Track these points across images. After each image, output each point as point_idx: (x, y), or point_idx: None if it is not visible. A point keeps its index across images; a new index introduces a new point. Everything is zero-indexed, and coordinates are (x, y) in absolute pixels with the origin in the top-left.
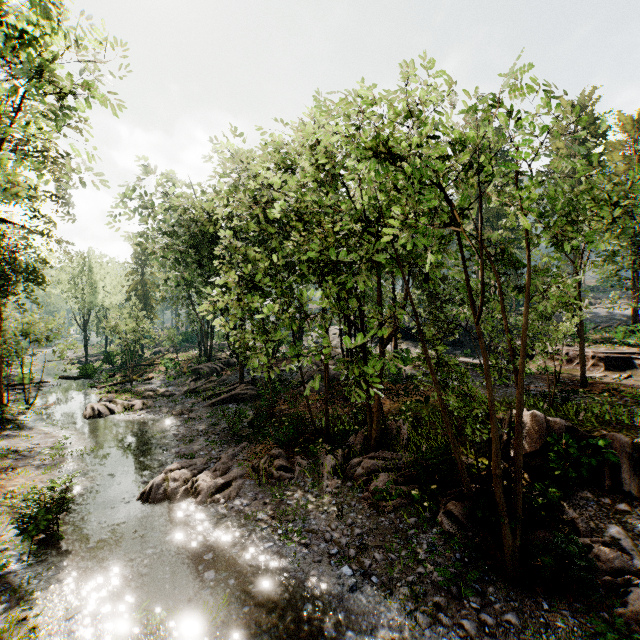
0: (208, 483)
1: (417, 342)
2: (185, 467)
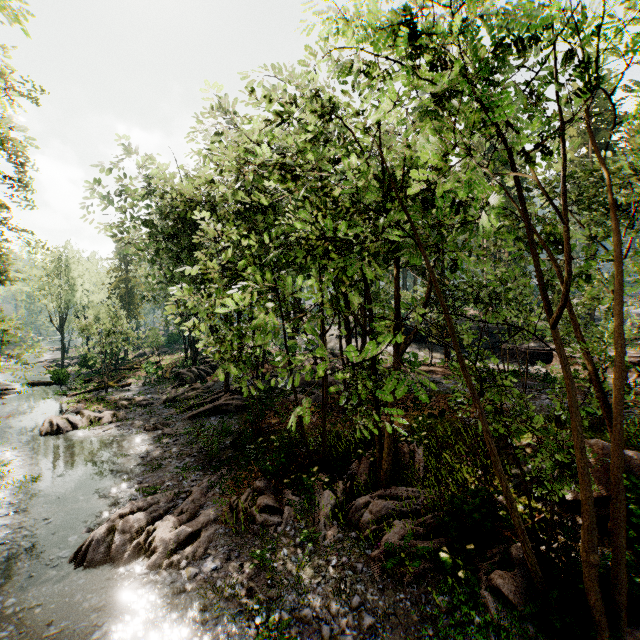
0: (167, 535)
1: (421, 344)
2: (143, 508)
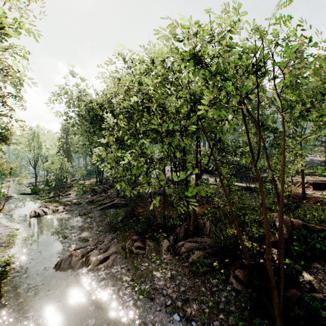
0: (95, 258)
1: (211, 174)
2: (83, 247)
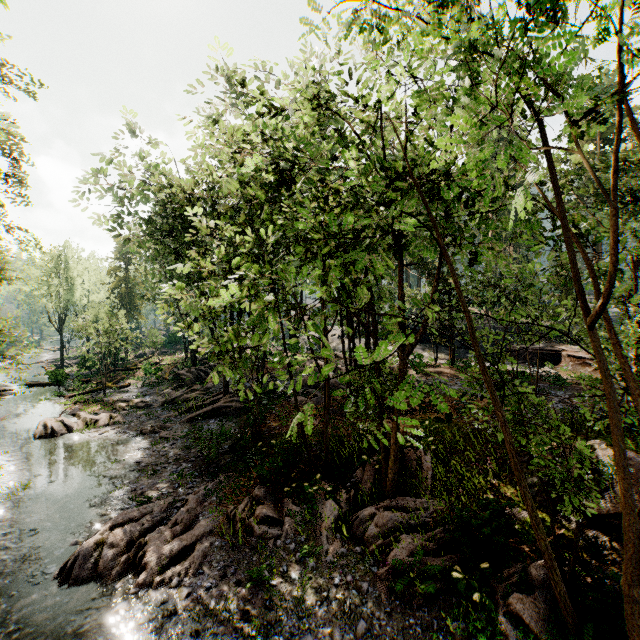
0: (159, 550)
1: (425, 344)
2: (135, 518)
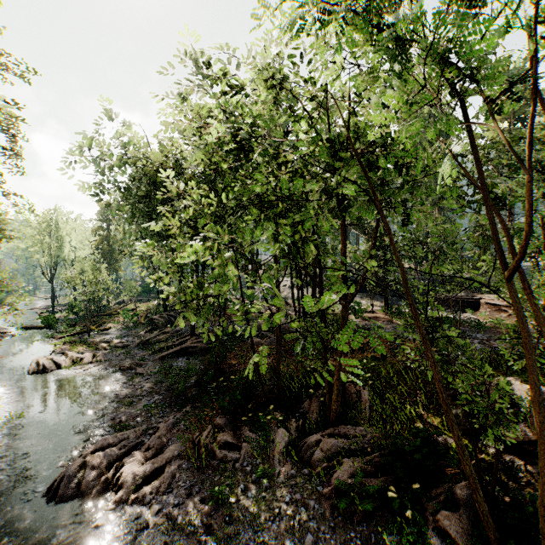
0: (134, 471)
1: (363, 293)
2: (113, 444)
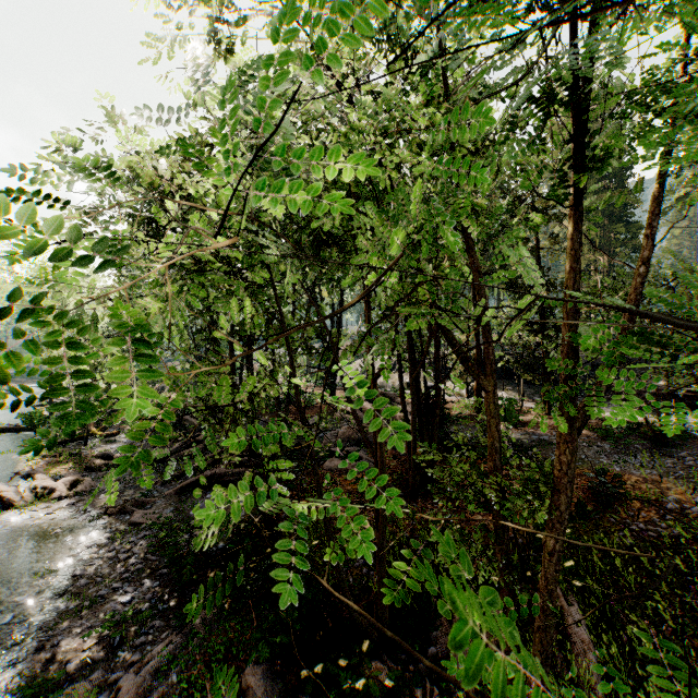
0: None
1: (499, 380)
2: None
